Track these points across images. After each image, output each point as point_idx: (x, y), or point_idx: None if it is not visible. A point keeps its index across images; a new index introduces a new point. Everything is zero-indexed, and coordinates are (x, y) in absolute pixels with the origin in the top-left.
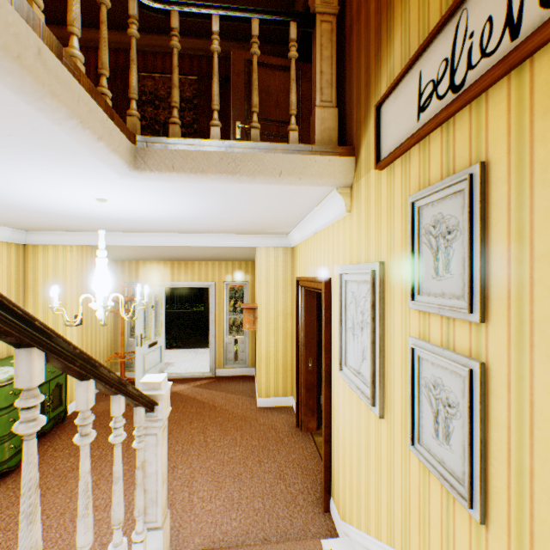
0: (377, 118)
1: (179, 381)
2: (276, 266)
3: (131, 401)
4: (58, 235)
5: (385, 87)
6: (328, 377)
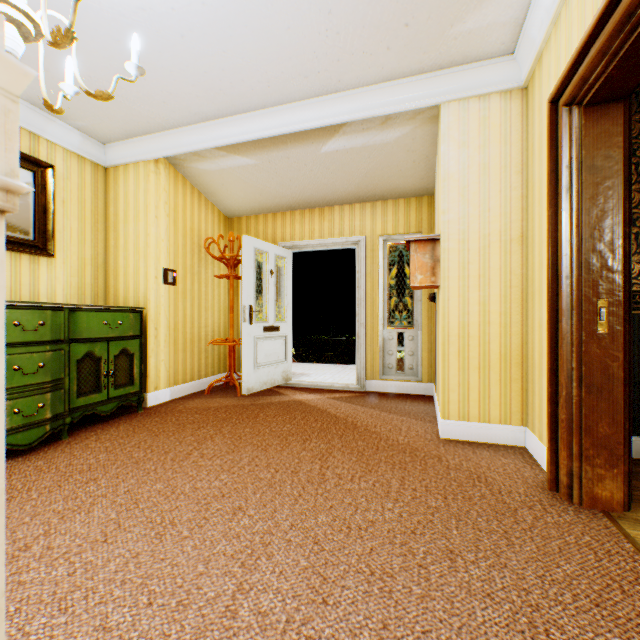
0: None
1: (308, 390)
2: (482, 139)
3: None
4: (137, 146)
5: None
6: None
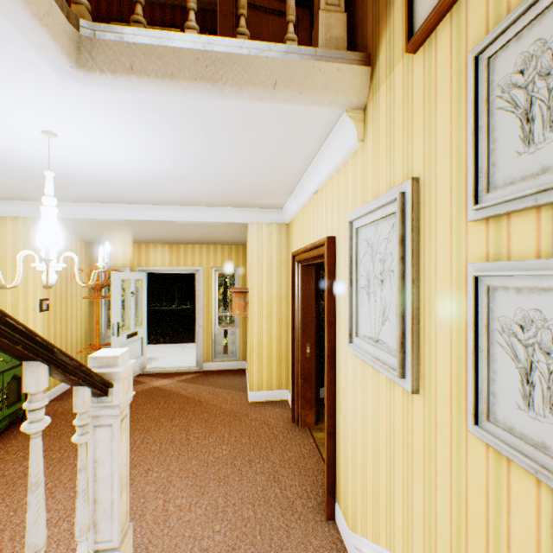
0: None
1: (162, 375)
2: (269, 245)
3: (64, 375)
4: (18, 206)
5: None
6: (332, 357)
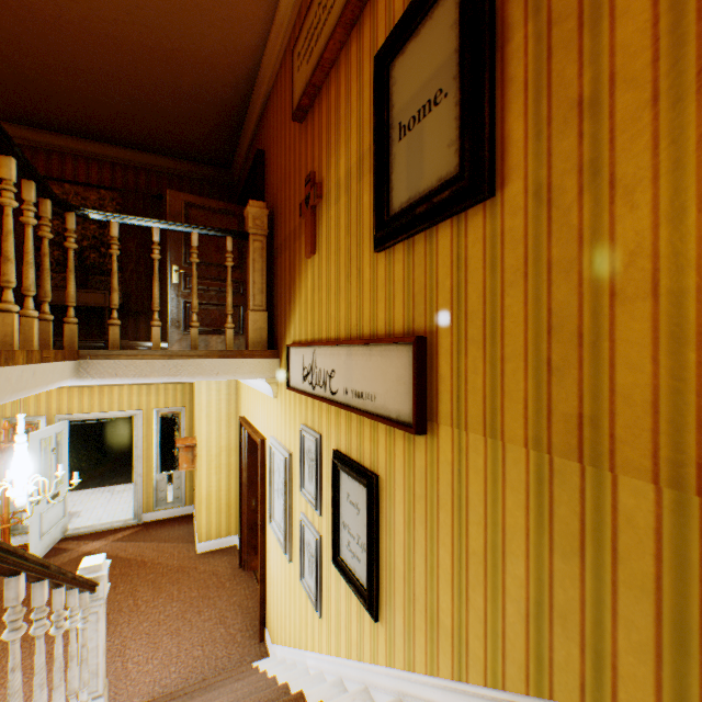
0: (288, 354)
1: (92, 536)
2: (219, 400)
3: (82, 590)
4: None
5: (293, 333)
6: (264, 525)
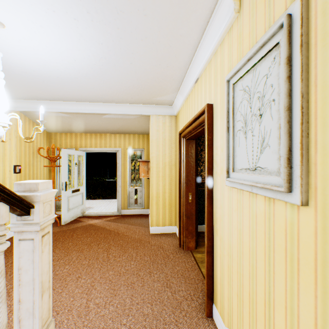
0: None
1: (95, 217)
2: (163, 130)
3: None
4: None
5: None
6: (211, 194)
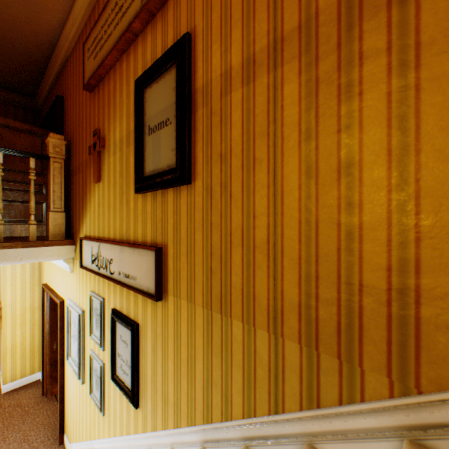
0: (81, 244)
1: None
2: (23, 272)
3: None
4: None
5: (85, 230)
6: (63, 361)
